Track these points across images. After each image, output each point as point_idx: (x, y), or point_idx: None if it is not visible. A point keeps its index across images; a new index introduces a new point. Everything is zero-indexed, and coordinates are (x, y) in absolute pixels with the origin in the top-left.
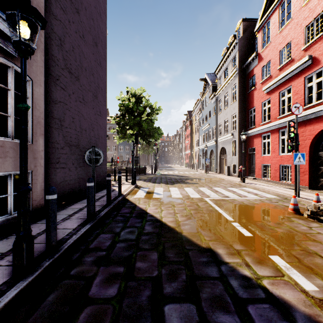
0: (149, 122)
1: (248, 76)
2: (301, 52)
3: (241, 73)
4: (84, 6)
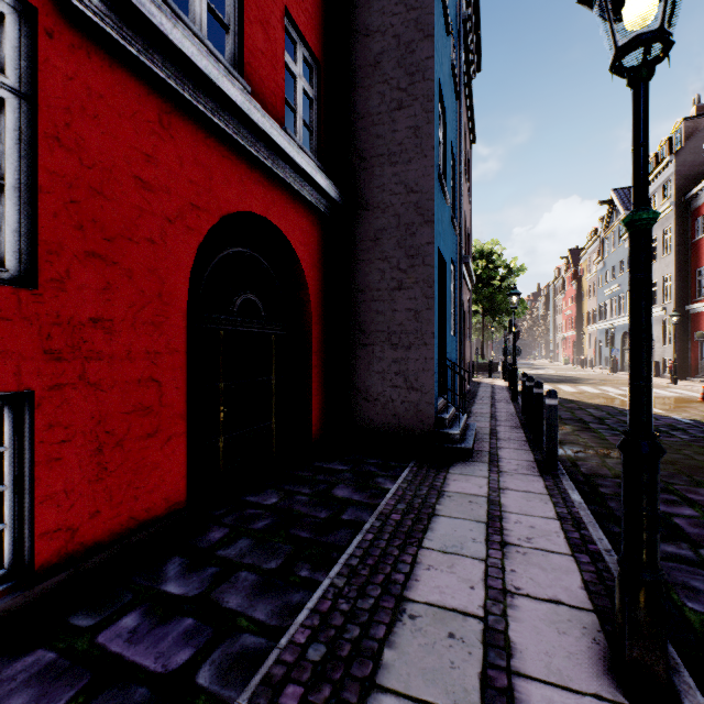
0: (505, 292)
1: (694, 215)
2: None
3: (681, 210)
4: None
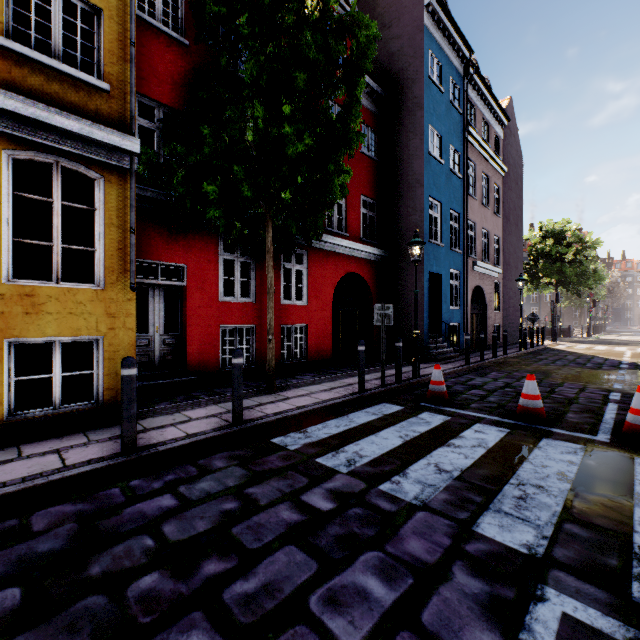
0: (576, 265)
1: None
2: None
3: None
4: (511, 210)
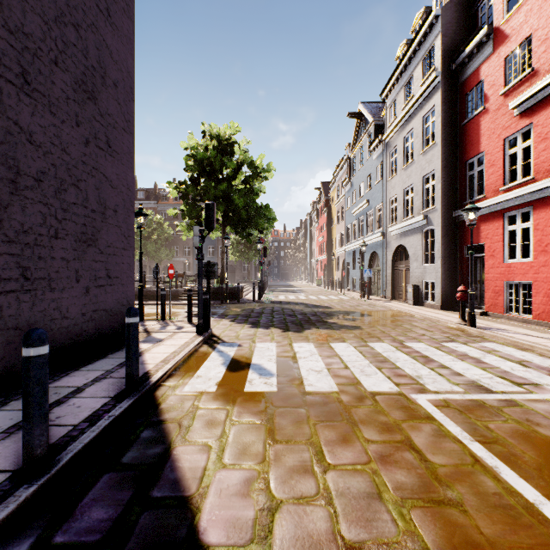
0: (247, 194)
1: (464, 88)
2: None
3: (448, 83)
4: None
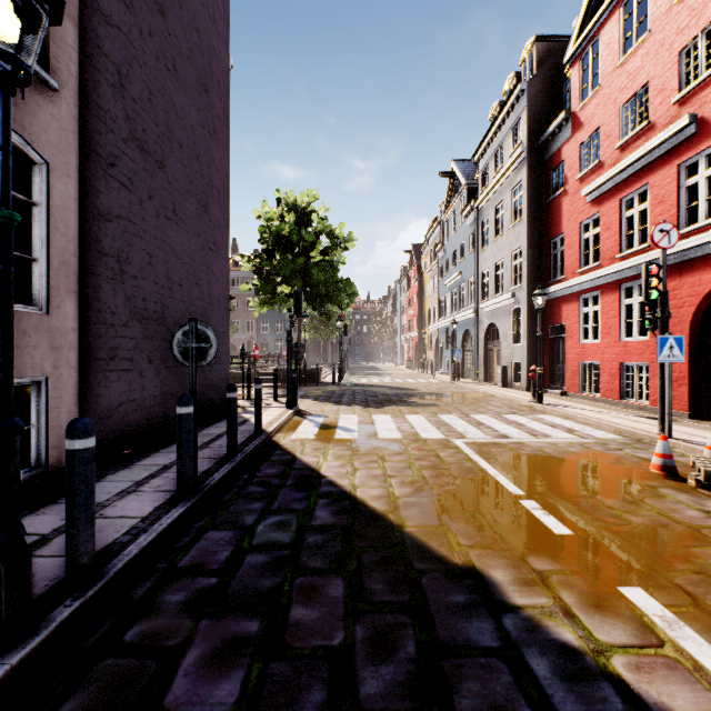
0: (326, 268)
1: (549, 165)
2: (670, 108)
3: (534, 159)
4: None
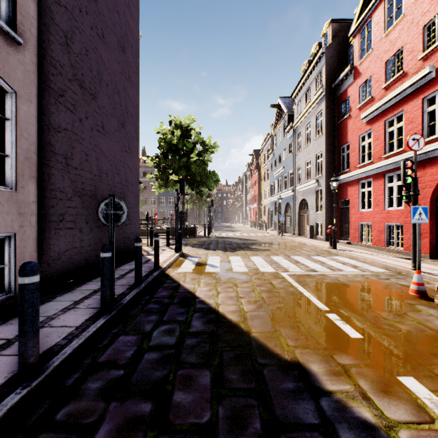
0: (200, 164)
1: (339, 100)
2: (417, 63)
3: (330, 96)
4: None
